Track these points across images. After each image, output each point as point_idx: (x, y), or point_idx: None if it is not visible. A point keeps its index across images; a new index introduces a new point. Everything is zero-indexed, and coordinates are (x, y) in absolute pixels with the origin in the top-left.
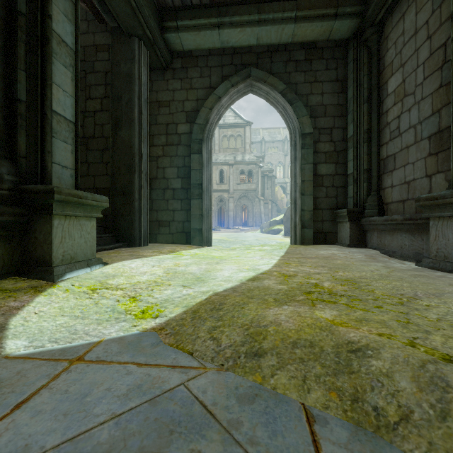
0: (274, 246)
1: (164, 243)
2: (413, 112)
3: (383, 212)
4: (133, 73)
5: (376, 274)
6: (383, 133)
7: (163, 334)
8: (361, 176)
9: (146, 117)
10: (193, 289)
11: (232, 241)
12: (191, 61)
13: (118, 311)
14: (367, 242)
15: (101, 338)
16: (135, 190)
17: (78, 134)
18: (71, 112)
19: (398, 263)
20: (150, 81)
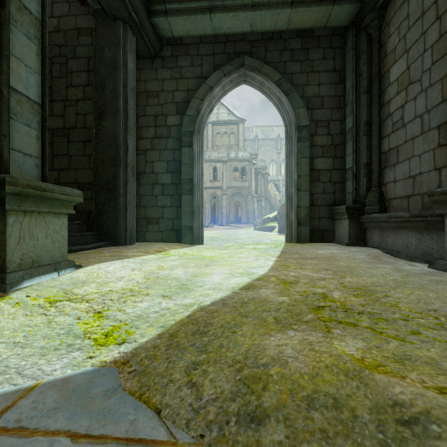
0: (268, 245)
1: (153, 242)
2: (419, 100)
3: (384, 209)
4: (118, 59)
5: (391, 280)
6: (384, 125)
7: (125, 372)
8: (360, 171)
9: (133, 107)
10: (174, 301)
11: (225, 239)
12: (181, 49)
13: (75, 333)
14: (367, 240)
15: (37, 381)
16: (120, 185)
17: (46, 117)
18: (36, 91)
19: (407, 265)
20: (138, 70)
